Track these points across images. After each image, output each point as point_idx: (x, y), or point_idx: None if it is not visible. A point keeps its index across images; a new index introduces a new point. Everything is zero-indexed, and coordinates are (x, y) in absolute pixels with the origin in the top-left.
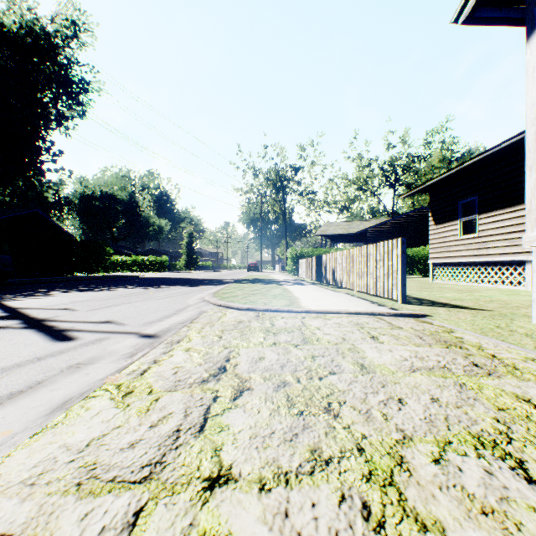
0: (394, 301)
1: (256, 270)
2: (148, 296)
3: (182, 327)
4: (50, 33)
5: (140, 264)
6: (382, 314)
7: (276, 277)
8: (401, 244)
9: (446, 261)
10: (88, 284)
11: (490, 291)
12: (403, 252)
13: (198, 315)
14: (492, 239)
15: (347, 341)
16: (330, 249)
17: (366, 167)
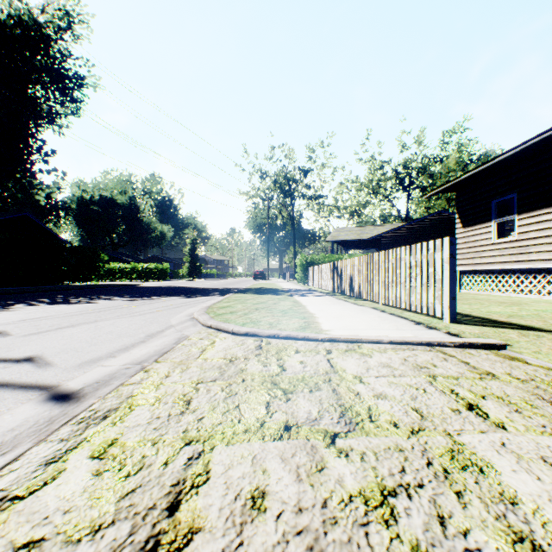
0: (438, 319)
1: (263, 278)
2: (127, 311)
3: (137, 371)
4: (42, 23)
5: (139, 272)
6: (442, 344)
7: (284, 286)
8: (449, 244)
9: (477, 268)
10: (70, 294)
11: (540, 304)
12: (451, 255)
13: (173, 344)
14: (535, 242)
15: (429, 420)
16: (343, 255)
17: (379, 170)
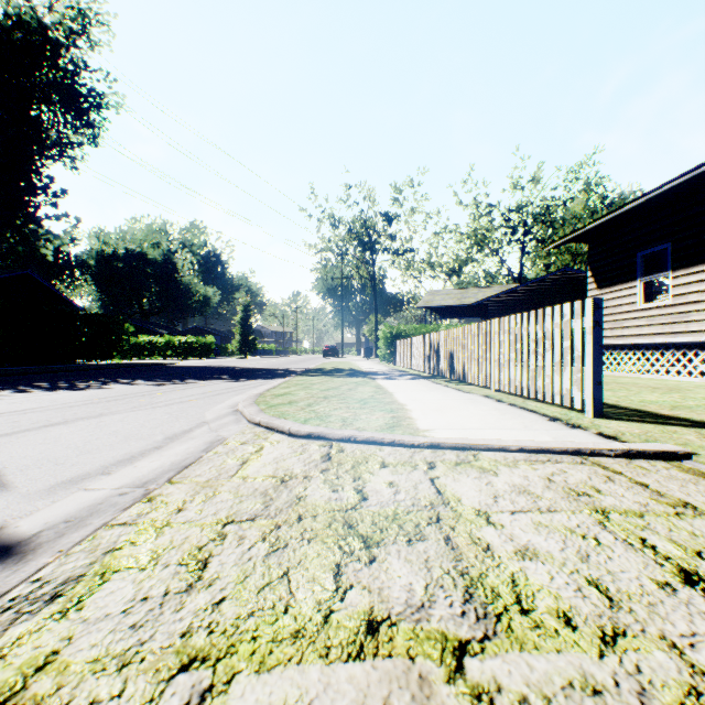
0: (576, 412)
1: (335, 355)
2: (148, 401)
3: (135, 499)
4: (49, 26)
5: (175, 347)
6: (598, 452)
7: (363, 366)
8: (593, 308)
9: (617, 343)
10: (79, 377)
11: None
12: (596, 323)
13: (201, 452)
14: (697, 307)
15: (627, 610)
16: (439, 325)
17: (484, 216)
